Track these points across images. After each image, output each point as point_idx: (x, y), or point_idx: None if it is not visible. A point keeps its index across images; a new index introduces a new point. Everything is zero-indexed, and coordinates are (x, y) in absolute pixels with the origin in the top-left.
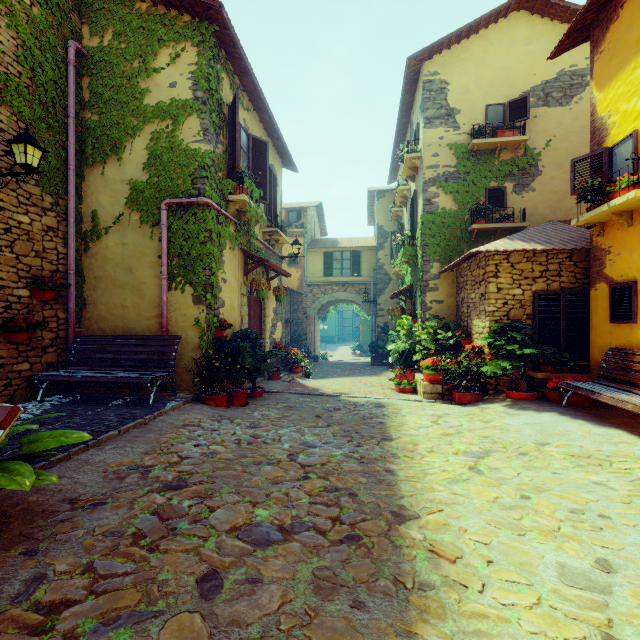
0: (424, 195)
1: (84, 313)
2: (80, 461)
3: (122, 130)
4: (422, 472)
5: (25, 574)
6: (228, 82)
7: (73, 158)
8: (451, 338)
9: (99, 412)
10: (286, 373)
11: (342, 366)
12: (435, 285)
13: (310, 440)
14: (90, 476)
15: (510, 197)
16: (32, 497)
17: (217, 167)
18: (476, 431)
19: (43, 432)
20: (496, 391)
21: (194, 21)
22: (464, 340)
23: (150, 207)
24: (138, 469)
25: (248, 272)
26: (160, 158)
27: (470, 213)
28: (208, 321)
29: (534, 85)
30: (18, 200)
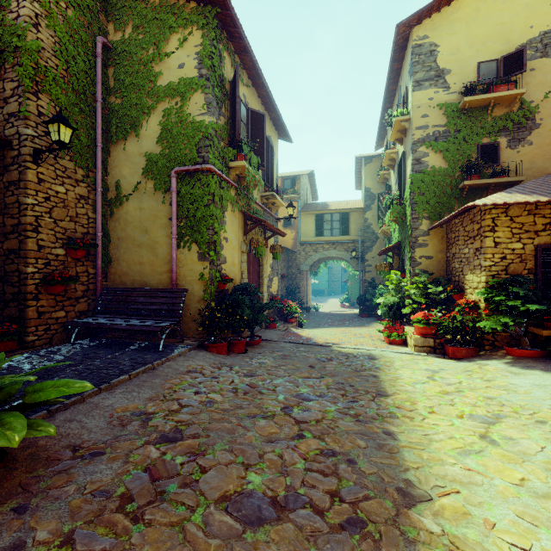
0: (413, 155)
1: (110, 269)
2: (91, 404)
3: (139, 110)
4: (426, 438)
5: (7, 539)
6: (229, 61)
7: (100, 136)
8: (441, 292)
9: (117, 356)
10: (281, 323)
11: (332, 317)
12: (424, 241)
13: (304, 392)
14: (97, 421)
15: (504, 152)
16: (42, 441)
17: (219, 137)
18: (478, 390)
19: (48, 381)
20: (493, 347)
21: (199, 6)
22: (456, 295)
23: (162, 175)
24: (140, 416)
25: (247, 232)
26: (170, 132)
27: (461, 170)
28: (211, 276)
29: (531, 37)
30: (56, 173)
